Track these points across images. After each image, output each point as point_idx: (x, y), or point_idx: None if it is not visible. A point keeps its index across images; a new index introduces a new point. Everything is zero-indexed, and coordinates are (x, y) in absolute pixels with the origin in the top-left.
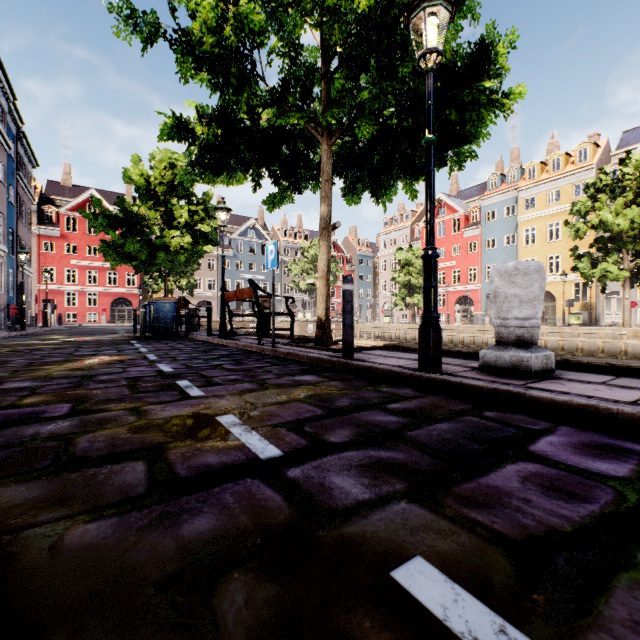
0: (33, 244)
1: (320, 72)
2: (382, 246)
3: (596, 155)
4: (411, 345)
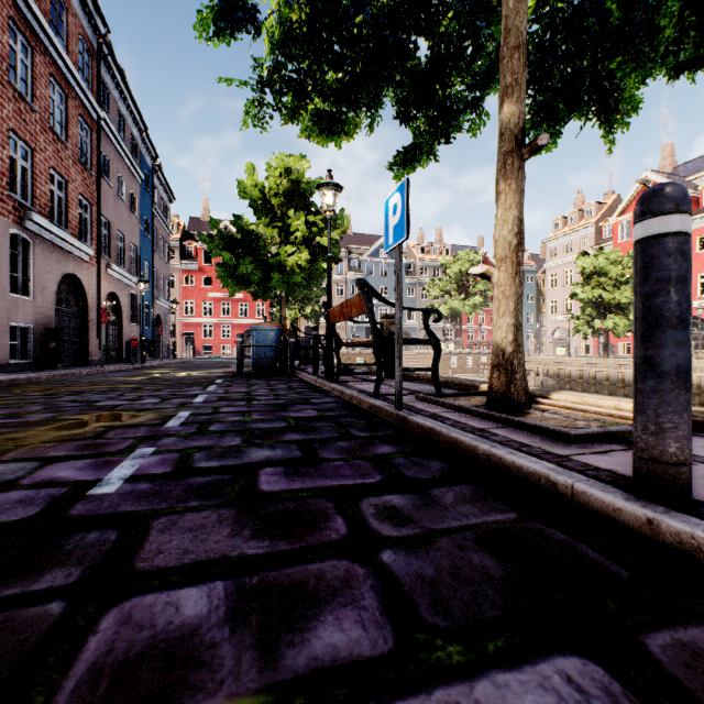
0: (176, 279)
1: None
2: (551, 255)
3: None
4: None
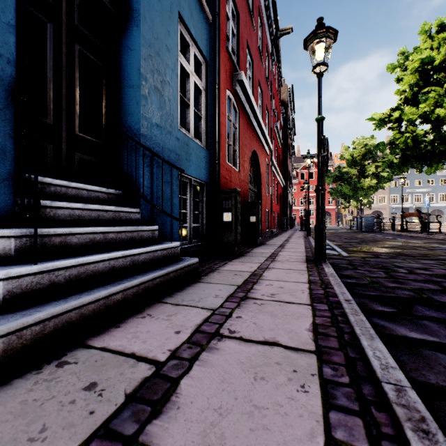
0: None
1: None
2: None
3: None
4: None
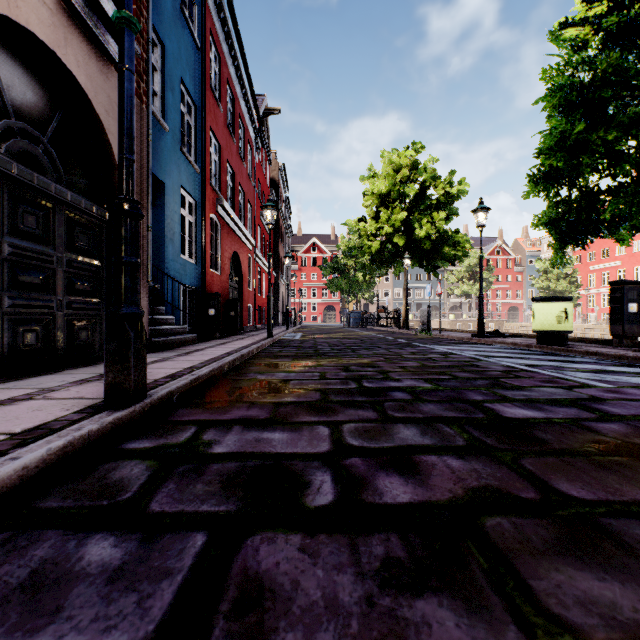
0: None
1: None
2: (545, 249)
3: None
4: None
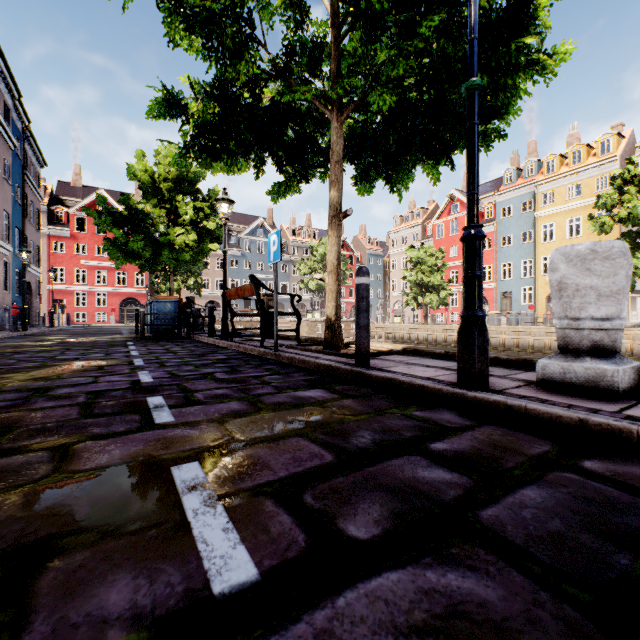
0: (43, 244)
1: (329, 48)
2: (392, 244)
3: (620, 146)
4: (435, 349)
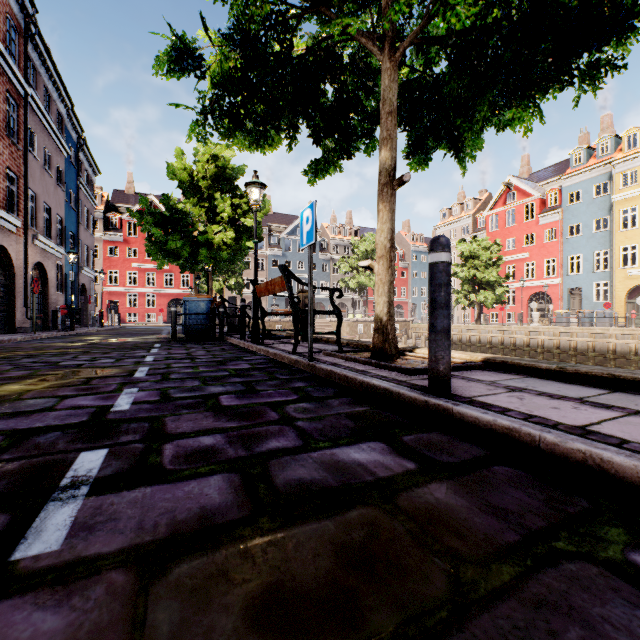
0: (100, 249)
1: None
2: None
3: None
4: (539, 363)
